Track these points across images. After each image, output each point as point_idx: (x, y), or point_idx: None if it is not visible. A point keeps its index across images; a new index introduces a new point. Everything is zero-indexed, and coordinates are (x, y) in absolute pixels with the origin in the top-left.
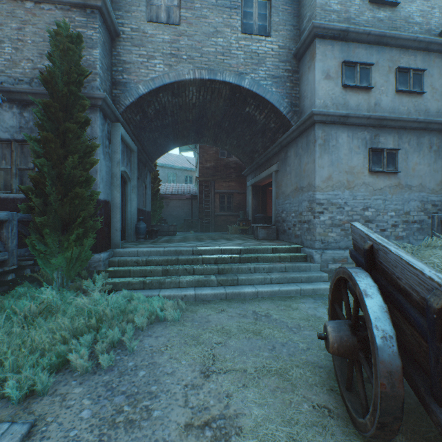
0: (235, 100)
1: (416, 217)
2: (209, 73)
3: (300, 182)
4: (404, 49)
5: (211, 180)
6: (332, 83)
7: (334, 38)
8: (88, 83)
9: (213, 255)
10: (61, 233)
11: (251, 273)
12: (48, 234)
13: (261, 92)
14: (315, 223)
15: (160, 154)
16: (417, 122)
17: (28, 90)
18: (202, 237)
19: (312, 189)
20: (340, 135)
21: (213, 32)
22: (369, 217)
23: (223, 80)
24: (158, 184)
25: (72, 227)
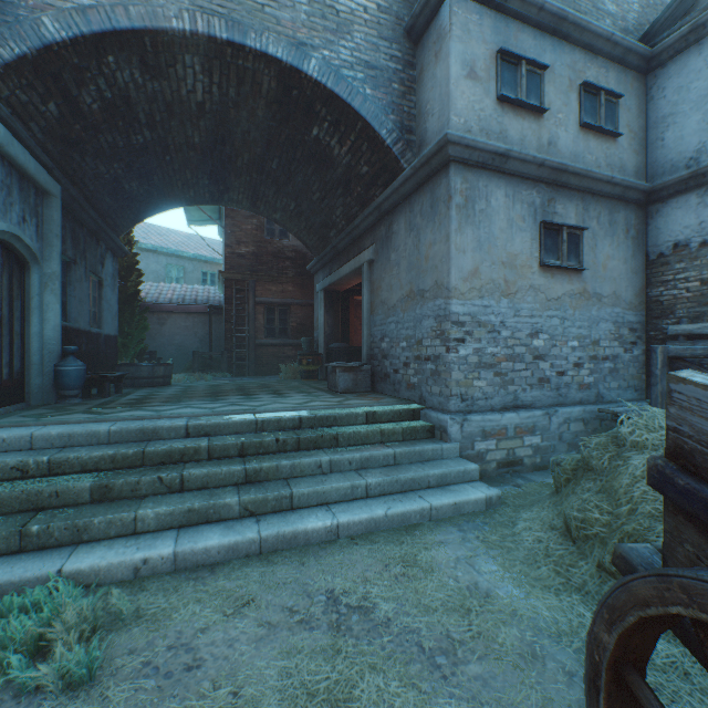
0: (289, 106)
1: (608, 349)
2: (230, 27)
3: (419, 281)
4: (591, 53)
5: (249, 279)
6: (480, 90)
7: (484, 1)
8: None
9: (237, 436)
10: None
11: (324, 473)
12: None
13: (343, 91)
14: (450, 361)
15: (136, 217)
16: (611, 184)
17: None
18: (225, 388)
19: (444, 294)
20: (494, 191)
21: None
22: (540, 349)
23: (262, 50)
24: (136, 280)
25: None
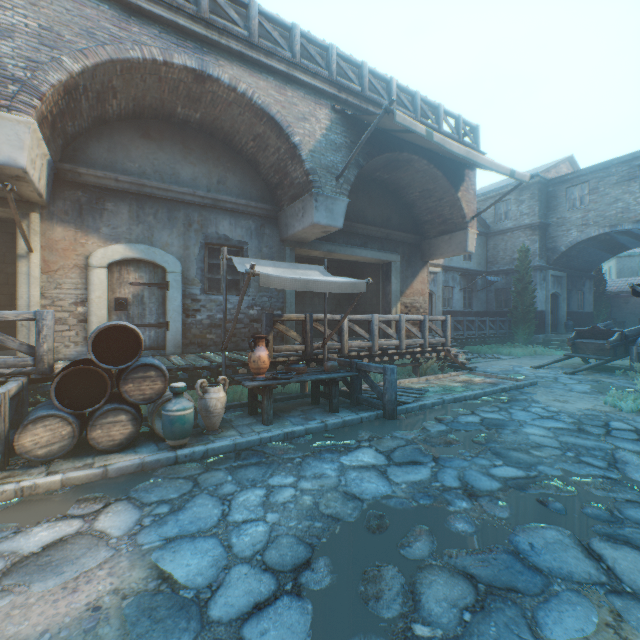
0: None
1: None
2: (610, 228)
3: None
4: None
5: None
6: None
7: None
8: (532, 260)
9: None
10: (521, 325)
11: None
12: (517, 325)
13: None
14: None
15: (597, 264)
16: None
17: (508, 269)
18: None
19: None
20: None
21: (612, 201)
22: None
23: (621, 229)
24: (602, 286)
25: (525, 322)
